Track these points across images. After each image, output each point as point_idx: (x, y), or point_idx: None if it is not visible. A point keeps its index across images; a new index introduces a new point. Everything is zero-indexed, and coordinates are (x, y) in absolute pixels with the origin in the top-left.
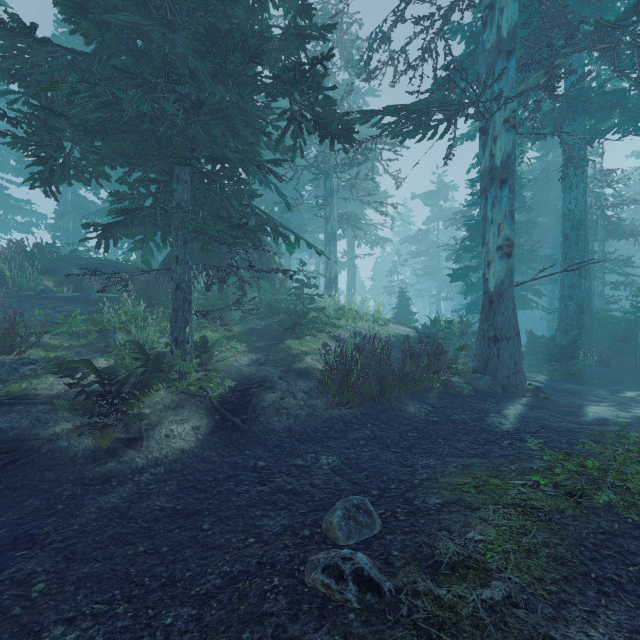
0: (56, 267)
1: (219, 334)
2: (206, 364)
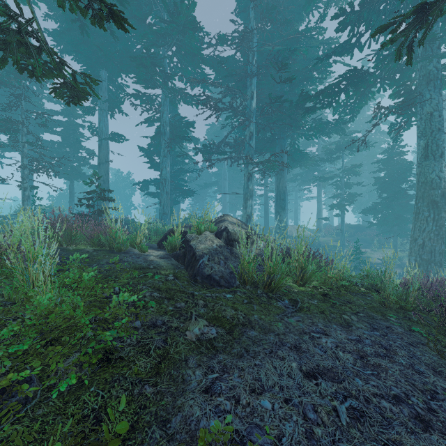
0: (348, 229)
1: (403, 254)
2: (400, 261)
